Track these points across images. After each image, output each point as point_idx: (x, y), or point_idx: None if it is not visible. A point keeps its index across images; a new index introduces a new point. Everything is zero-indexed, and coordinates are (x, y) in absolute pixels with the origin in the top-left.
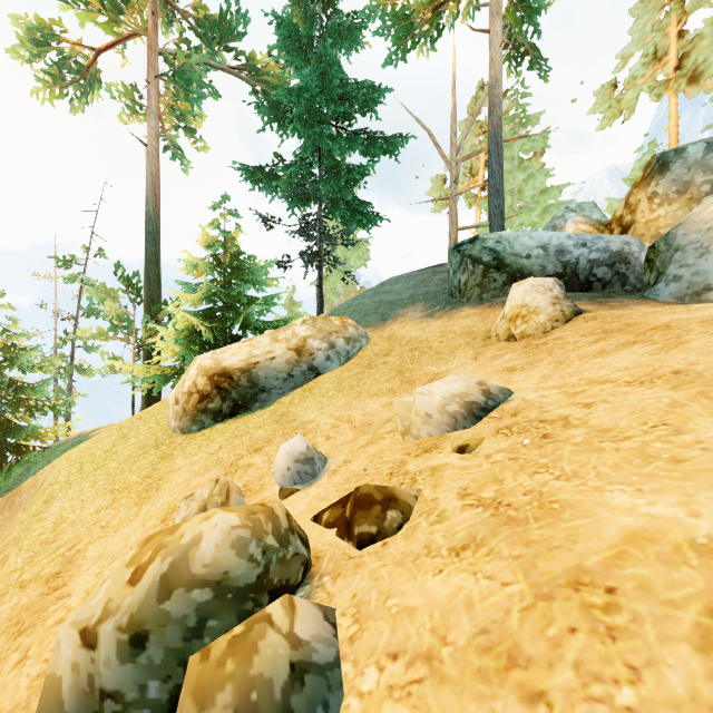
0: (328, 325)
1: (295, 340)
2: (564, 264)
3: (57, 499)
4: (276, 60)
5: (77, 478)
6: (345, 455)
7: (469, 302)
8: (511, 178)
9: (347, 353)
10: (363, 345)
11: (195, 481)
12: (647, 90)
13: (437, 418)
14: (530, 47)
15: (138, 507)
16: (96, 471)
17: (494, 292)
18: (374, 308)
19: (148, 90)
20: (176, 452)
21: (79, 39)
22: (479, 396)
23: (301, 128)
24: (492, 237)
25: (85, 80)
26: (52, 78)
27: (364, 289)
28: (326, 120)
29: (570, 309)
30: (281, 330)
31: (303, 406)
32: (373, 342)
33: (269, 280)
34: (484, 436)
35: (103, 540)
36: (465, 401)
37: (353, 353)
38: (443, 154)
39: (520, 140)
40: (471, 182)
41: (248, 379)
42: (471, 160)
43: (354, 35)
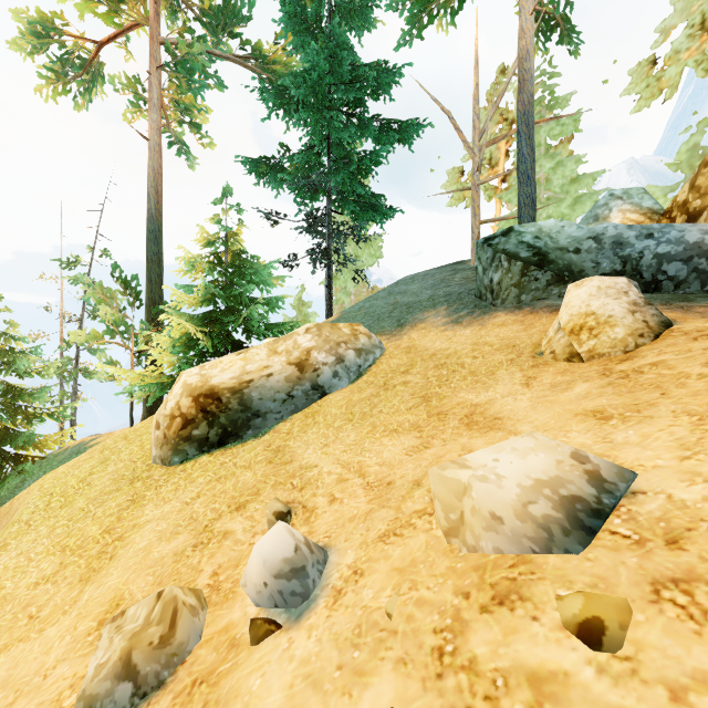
0: (335, 334)
1: (297, 352)
2: (624, 259)
3: (7, 550)
4: (284, 48)
5: (39, 518)
6: (355, 551)
7: (503, 306)
8: (538, 167)
9: (357, 368)
10: (377, 358)
11: (157, 552)
12: (693, 65)
13: (512, 525)
14: (562, 19)
15: (81, 587)
16: (60, 511)
17: (534, 294)
18: (389, 311)
19: (150, 82)
20: (149, 494)
21: (82, 33)
22: (584, 484)
23: (307, 113)
24: (531, 229)
25: (88, 75)
26: (55, 74)
27: (377, 288)
28: (336, 107)
29: (656, 318)
30: (281, 340)
31: (303, 439)
32: (389, 354)
33: (274, 280)
34: (625, 595)
35: (20, 647)
36: (560, 495)
37: (365, 368)
38: (465, 139)
39: (548, 125)
40: (491, 173)
41: (240, 401)
42: (491, 150)
43: (366, 12)
